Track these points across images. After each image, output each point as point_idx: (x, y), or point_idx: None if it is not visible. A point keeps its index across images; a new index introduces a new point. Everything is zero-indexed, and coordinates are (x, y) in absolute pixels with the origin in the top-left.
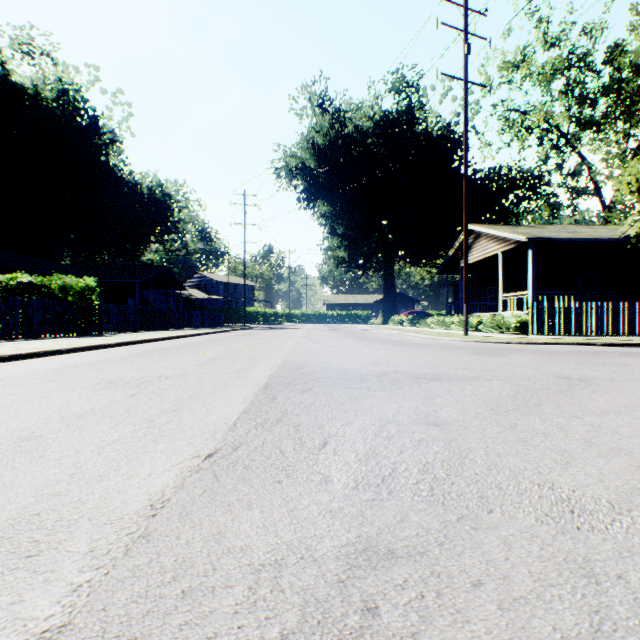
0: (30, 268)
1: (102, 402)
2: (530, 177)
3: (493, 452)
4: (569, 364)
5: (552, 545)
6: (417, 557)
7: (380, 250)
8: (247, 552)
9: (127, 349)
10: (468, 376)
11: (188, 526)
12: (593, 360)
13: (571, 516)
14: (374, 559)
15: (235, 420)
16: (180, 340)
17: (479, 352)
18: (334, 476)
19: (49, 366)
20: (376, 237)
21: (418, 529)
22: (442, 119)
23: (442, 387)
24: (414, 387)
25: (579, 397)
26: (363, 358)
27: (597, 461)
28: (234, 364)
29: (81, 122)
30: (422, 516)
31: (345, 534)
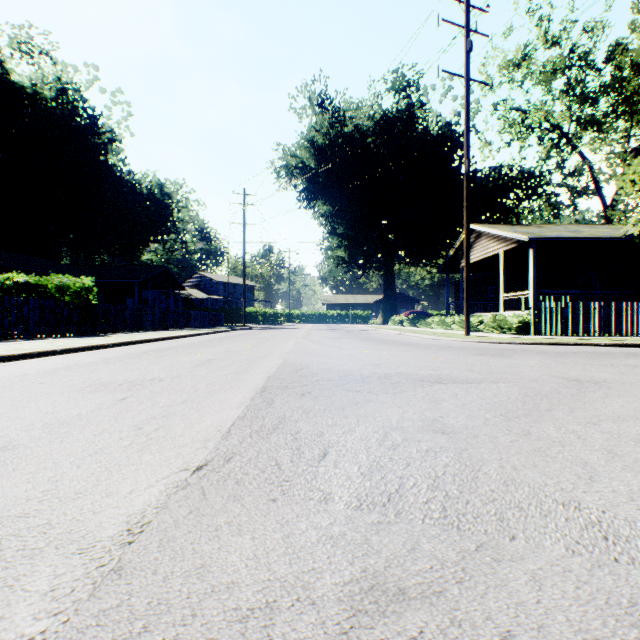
0: (28, 268)
1: (90, 407)
2: (531, 176)
3: (508, 464)
4: (576, 365)
5: (589, 583)
6: (433, 599)
7: (380, 250)
8: (234, 592)
9: (123, 350)
10: (473, 378)
11: (168, 557)
12: (600, 361)
13: (606, 544)
14: (383, 602)
15: (229, 427)
16: (178, 340)
17: (482, 353)
18: (335, 493)
19: (41, 367)
20: (376, 237)
21: (432, 561)
22: (442, 118)
23: (447, 390)
24: (418, 390)
25: (592, 401)
26: (364, 359)
27: (623, 475)
28: (231, 365)
29: (80, 121)
30: (436, 544)
31: (348, 568)
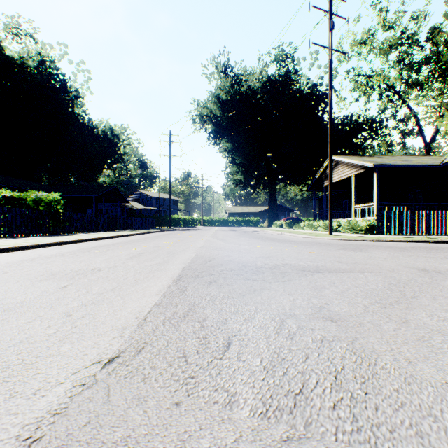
0: (16, 187)
1: (34, 294)
2: (373, 122)
3: (401, 357)
4: (419, 258)
5: None
6: None
7: (266, 174)
8: None
9: (79, 245)
10: (343, 268)
11: None
12: (435, 254)
13: None
14: None
15: (146, 314)
16: (121, 238)
17: (344, 248)
18: (240, 395)
19: (11, 259)
20: (263, 165)
21: None
22: (310, 81)
23: (325, 279)
24: (302, 279)
25: (446, 289)
26: (257, 253)
27: None
28: (156, 258)
29: (54, 84)
30: None
31: None
